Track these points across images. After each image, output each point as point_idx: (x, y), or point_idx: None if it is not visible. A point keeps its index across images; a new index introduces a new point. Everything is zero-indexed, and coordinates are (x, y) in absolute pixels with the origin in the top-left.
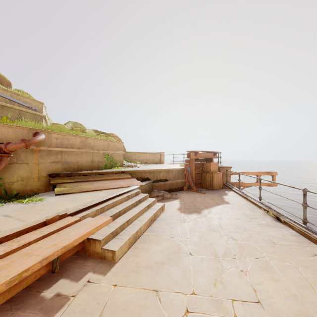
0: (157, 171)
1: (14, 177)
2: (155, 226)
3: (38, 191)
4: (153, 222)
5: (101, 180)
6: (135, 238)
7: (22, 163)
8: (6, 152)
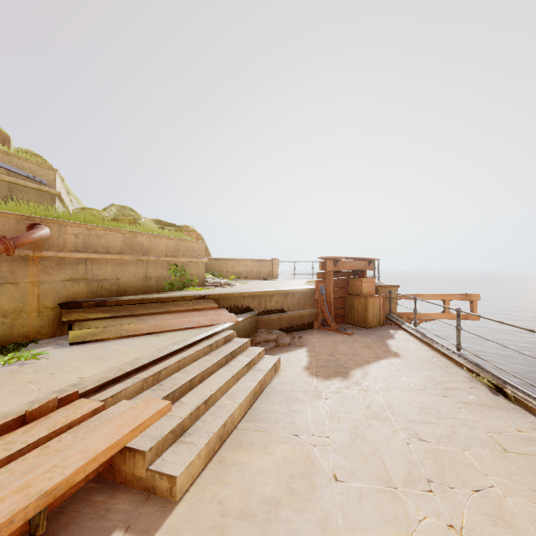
0: (266, 294)
1: None
2: (262, 407)
3: (38, 337)
4: (258, 397)
5: (161, 312)
6: (222, 439)
7: (3, 282)
8: None
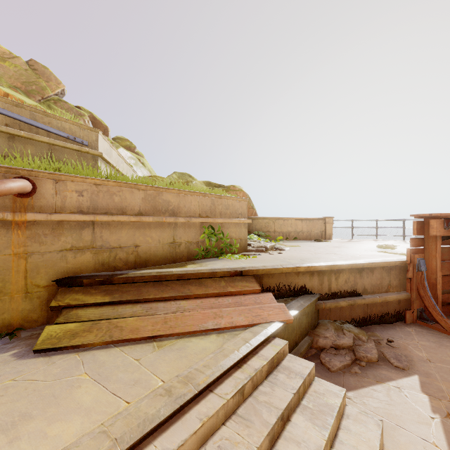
0: (331, 268)
1: None
2: None
3: (25, 324)
4: None
5: (180, 296)
6: None
7: None
8: None
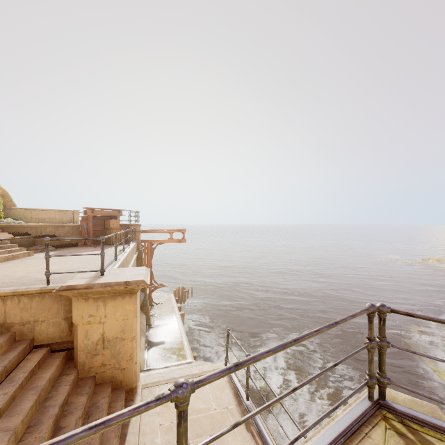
0: (42, 226)
1: None
2: (10, 261)
3: None
4: (11, 260)
5: None
6: None
7: None
8: None
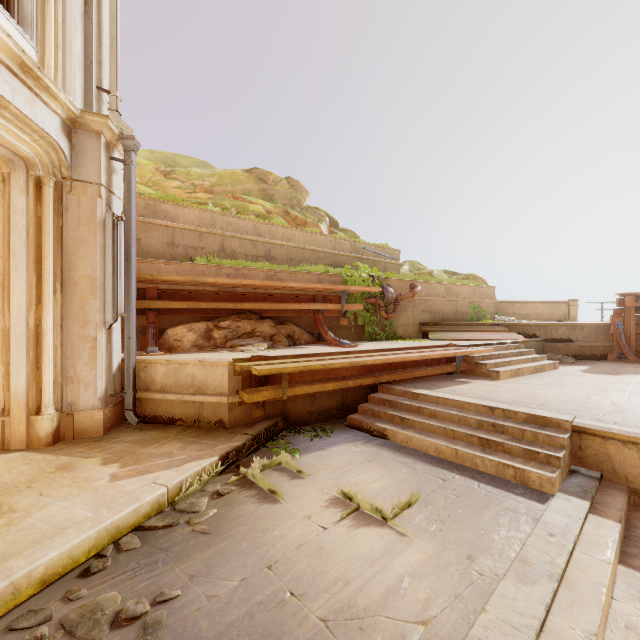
0: (552, 325)
1: (398, 322)
2: (541, 374)
3: (412, 337)
4: (539, 372)
5: (471, 331)
6: (517, 375)
7: (403, 311)
8: (397, 301)
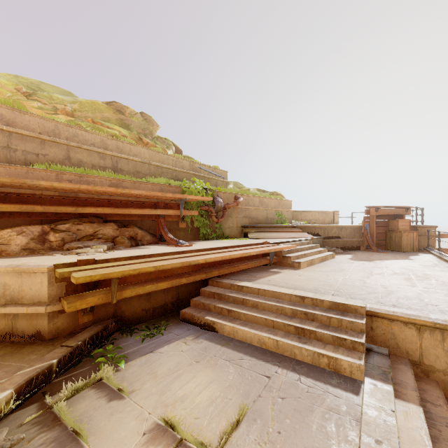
0: (328, 227)
1: (226, 225)
2: (326, 263)
3: (236, 237)
4: (324, 261)
5: (277, 231)
6: (311, 264)
7: (229, 216)
8: (225, 209)
